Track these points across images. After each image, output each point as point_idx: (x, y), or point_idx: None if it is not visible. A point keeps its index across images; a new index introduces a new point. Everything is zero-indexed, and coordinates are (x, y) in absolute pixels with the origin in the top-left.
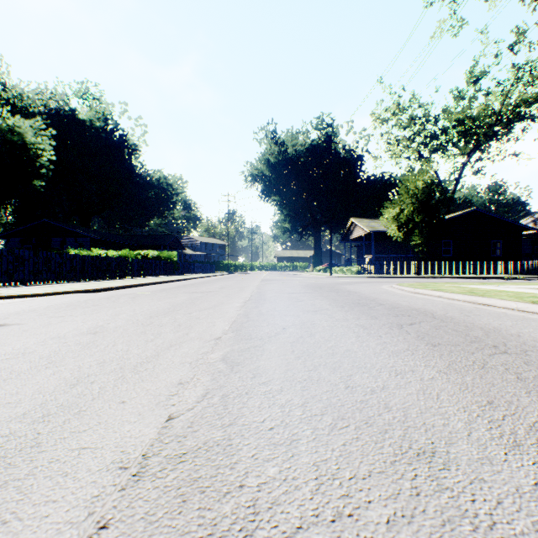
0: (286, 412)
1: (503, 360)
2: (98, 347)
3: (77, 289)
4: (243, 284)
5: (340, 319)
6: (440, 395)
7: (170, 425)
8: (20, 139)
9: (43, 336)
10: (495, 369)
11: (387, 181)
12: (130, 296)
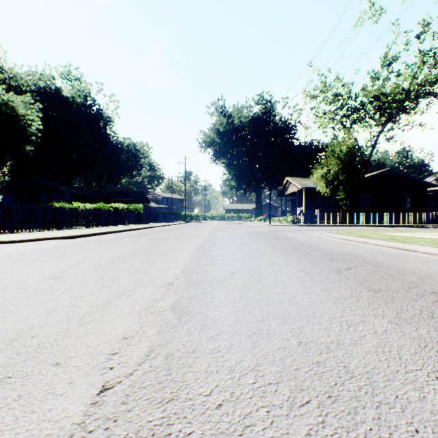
0: (236, 379)
1: None
2: (53, 294)
3: (55, 236)
4: (197, 231)
5: (282, 264)
6: (401, 354)
7: (100, 401)
8: (13, 111)
9: (5, 282)
10: None
11: (316, 146)
12: (99, 242)
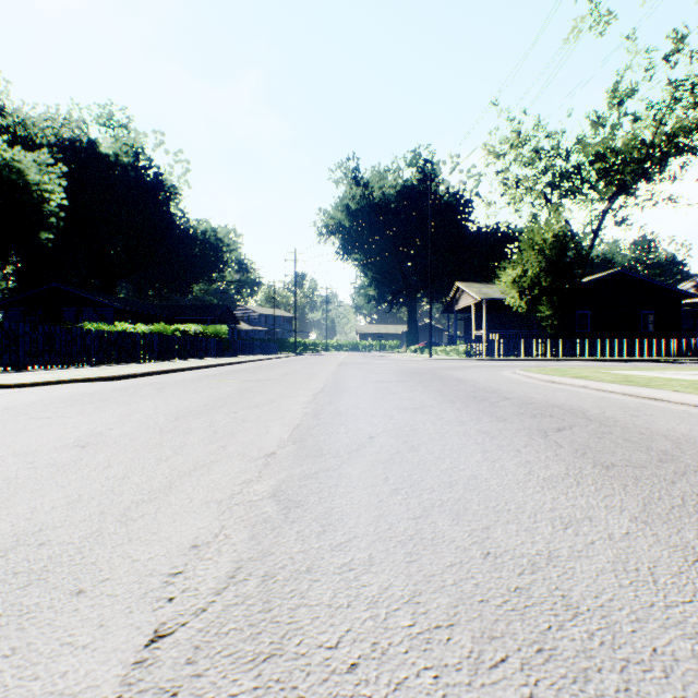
0: (380, 619)
1: None
2: (79, 471)
3: (86, 376)
4: (314, 369)
5: (452, 422)
6: (656, 574)
7: (151, 658)
8: (20, 177)
9: (2, 451)
10: None
11: (504, 233)
12: (157, 386)
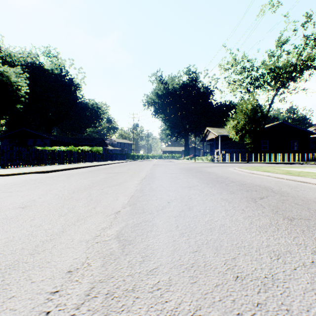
0: None
1: None
2: (17, 222)
3: (34, 171)
4: (141, 167)
5: (208, 194)
6: None
7: None
8: (7, 79)
9: None
10: None
11: (228, 105)
12: (67, 175)
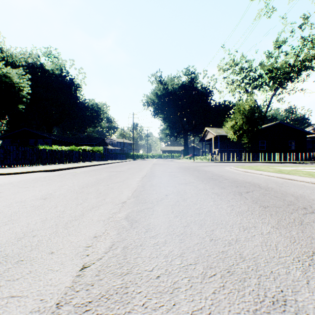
0: (169, 261)
1: (313, 218)
2: (44, 209)
3: (41, 169)
4: (142, 166)
5: (201, 189)
6: (277, 247)
7: (82, 274)
8: (10, 80)
9: (10, 201)
10: (310, 225)
11: (227, 105)
12: (73, 174)
